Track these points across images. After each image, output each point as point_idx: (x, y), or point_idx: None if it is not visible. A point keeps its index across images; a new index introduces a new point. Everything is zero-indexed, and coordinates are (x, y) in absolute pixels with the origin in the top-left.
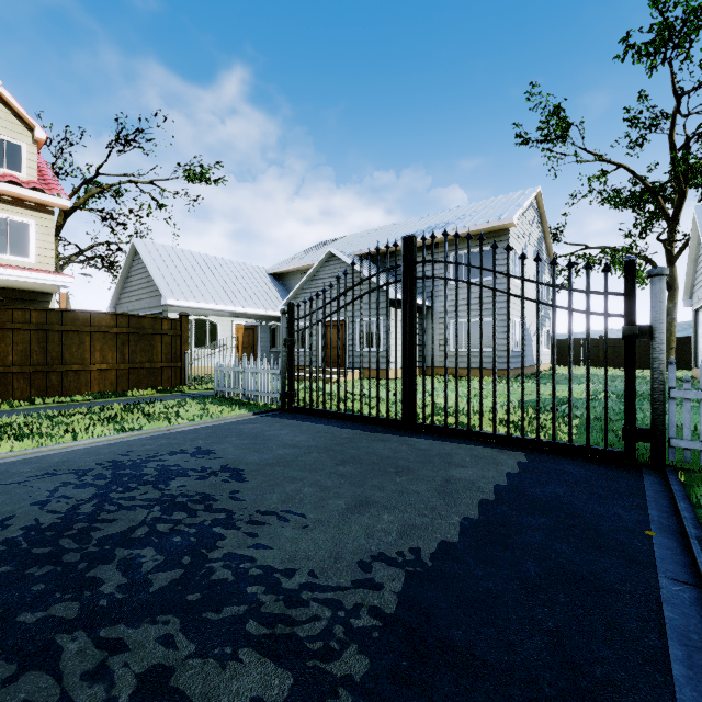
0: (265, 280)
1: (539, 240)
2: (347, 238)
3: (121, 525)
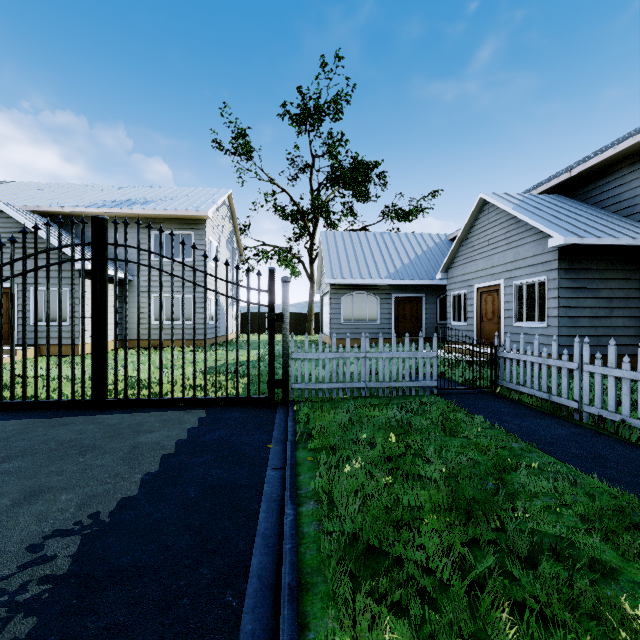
0: None
1: (231, 233)
2: (16, 185)
3: None
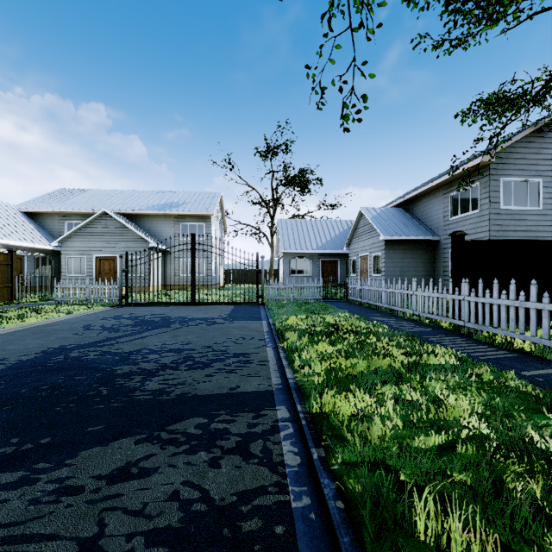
0: (21, 217)
1: (221, 219)
2: (94, 193)
3: (157, 319)
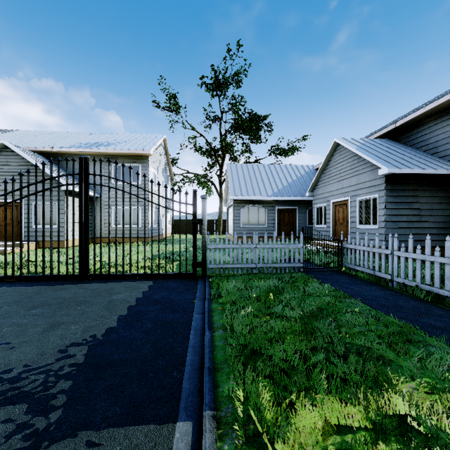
0: None
1: (165, 164)
2: (19, 133)
3: None
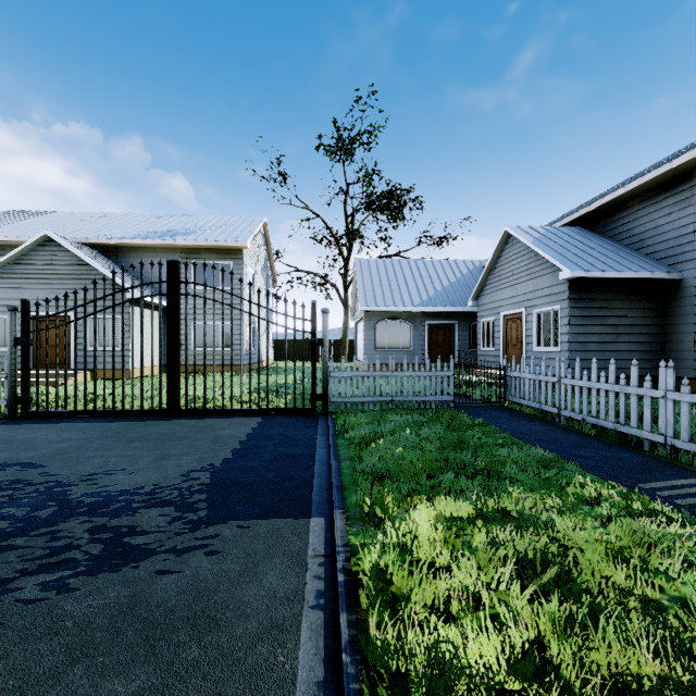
0: None
1: (265, 260)
2: (59, 216)
3: None
